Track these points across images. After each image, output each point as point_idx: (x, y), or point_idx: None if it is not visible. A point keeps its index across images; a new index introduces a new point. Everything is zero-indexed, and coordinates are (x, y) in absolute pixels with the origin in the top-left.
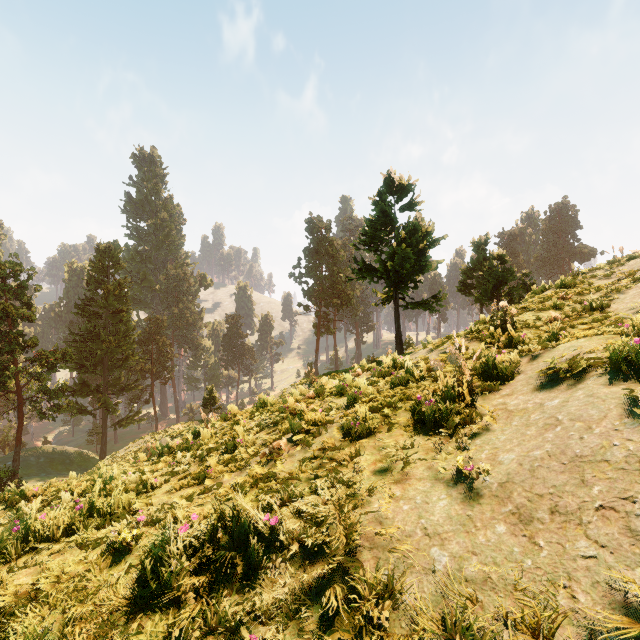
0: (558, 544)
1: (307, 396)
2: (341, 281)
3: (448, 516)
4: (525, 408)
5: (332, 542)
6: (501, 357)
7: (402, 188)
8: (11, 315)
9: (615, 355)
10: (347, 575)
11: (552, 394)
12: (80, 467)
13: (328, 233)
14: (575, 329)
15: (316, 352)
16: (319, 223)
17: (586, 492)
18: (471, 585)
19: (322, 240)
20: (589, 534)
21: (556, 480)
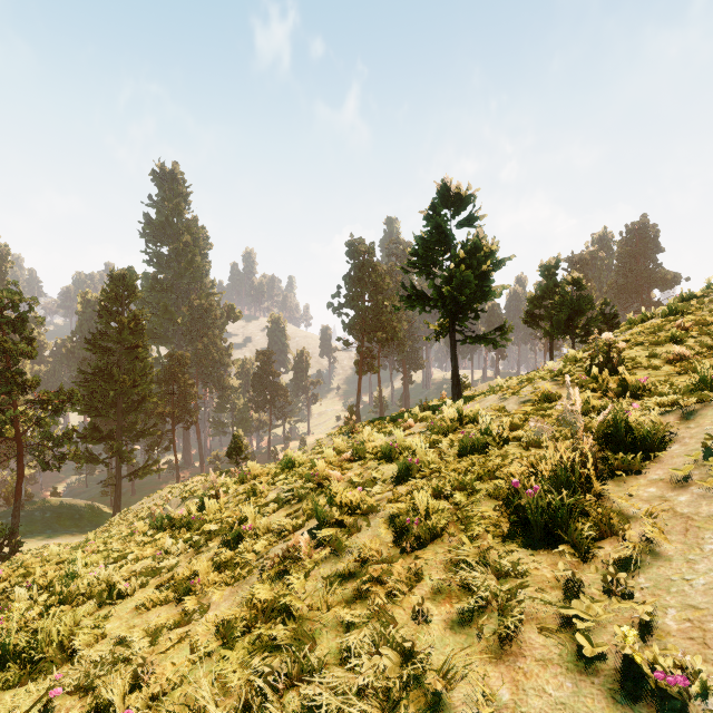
0: None
1: (343, 457)
2: (386, 312)
3: None
4: None
5: None
6: (633, 414)
7: (460, 199)
8: (8, 351)
9: None
10: None
11: None
12: (91, 523)
13: (371, 257)
14: None
15: (358, 393)
16: (361, 246)
17: None
18: None
19: (365, 265)
20: None
21: None
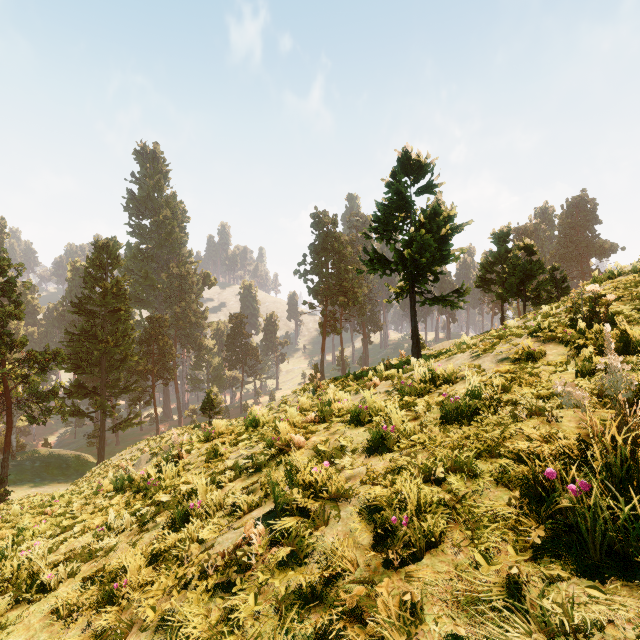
0: None
1: (308, 419)
2: (348, 278)
3: None
4: None
5: None
6: None
7: (419, 167)
8: None
9: None
10: None
11: None
12: (77, 472)
13: (334, 228)
14: None
15: (322, 353)
16: (325, 218)
17: None
18: None
19: (328, 235)
20: None
21: None
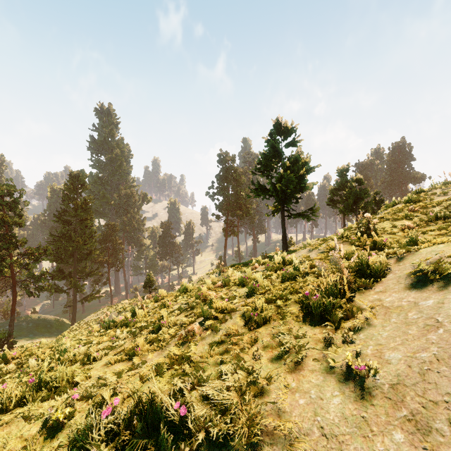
0: None
1: (217, 285)
2: (242, 198)
3: (343, 416)
4: (400, 306)
5: (235, 434)
6: (372, 259)
7: (287, 130)
8: (7, 222)
9: None
10: None
11: (424, 294)
12: (57, 330)
13: (233, 164)
14: (425, 235)
15: (225, 248)
16: (227, 156)
17: None
18: None
19: (229, 169)
20: None
21: (449, 387)
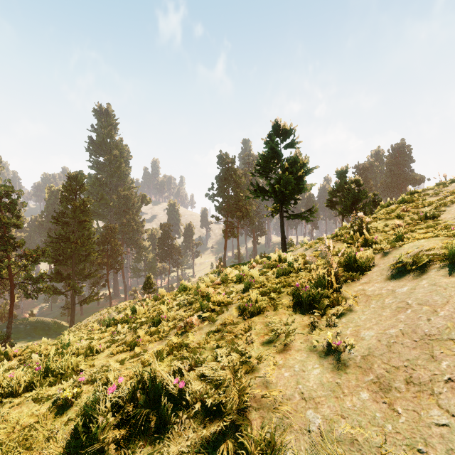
0: (414, 411)
1: (215, 282)
2: (242, 199)
3: (321, 383)
4: (380, 293)
5: (227, 402)
6: (360, 254)
7: (286, 132)
8: (5, 223)
9: (452, 252)
10: (238, 432)
11: (401, 283)
12: (55, 332)
13: (233, 165)
14: (414, 233)
15: (224, 250)
16: (226, 158)
17: (436, 366)
18: (340, 446)
19: (229, 170)
20: (441, 404)
21: (409, 355)
